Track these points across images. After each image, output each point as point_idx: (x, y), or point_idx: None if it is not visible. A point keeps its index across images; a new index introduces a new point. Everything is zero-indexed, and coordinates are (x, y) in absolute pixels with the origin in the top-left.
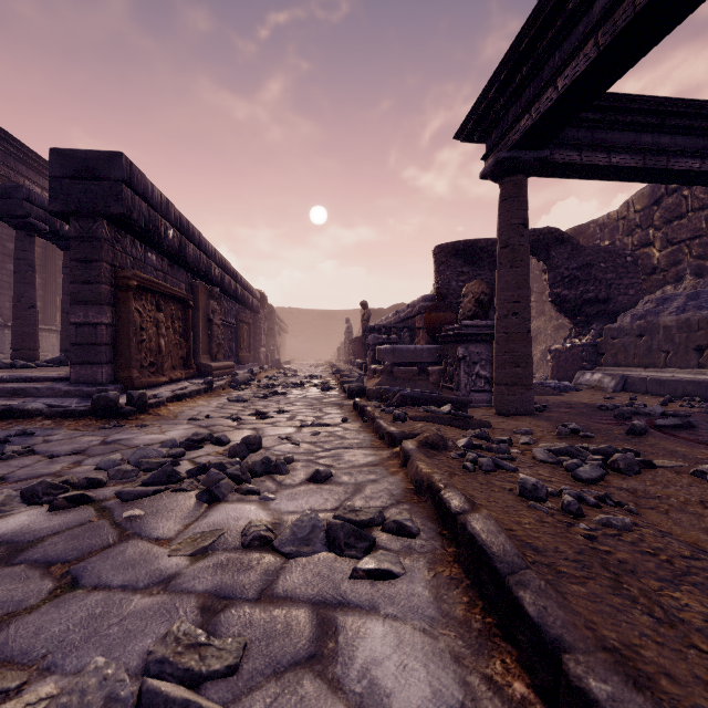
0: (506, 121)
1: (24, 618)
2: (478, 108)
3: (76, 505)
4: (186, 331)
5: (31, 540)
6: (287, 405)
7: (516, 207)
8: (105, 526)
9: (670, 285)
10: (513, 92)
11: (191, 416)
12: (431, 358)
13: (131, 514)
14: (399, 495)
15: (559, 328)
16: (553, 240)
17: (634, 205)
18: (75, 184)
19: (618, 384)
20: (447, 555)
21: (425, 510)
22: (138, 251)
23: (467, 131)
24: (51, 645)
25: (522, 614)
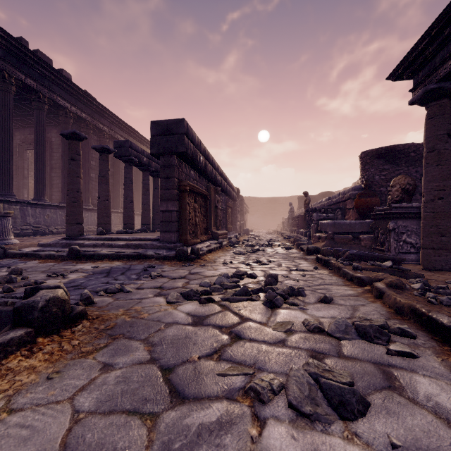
0: (433, 62)
1: (230, 348)
2: (409, 57)
3: (209, 302)
4: (206, 213)
5: (203, 316)
6: (270, 257)
7: (441, 122)
8: (230, 313)
9: None
10: (441, 42)
11: (222, 261)
12: (362, 229)
13: (240, 309)
14: (386, 314)
15: None
16: None
17: None
18: (162, 138)
19: None
20: (445, 351)
21: (412, 324)
22: (187, 170)
23: (398, 73)
24: (252, 360)
25: None
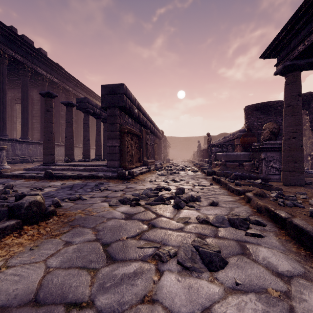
0: (289, 47)
1: (147, 232)
2: (273, 43)
3: (137, 205)
4: (139, 147)
5: (132, 214)
6: (182, 177)
7: (294, 87)
8: (150, 212)
9: None
10: (294, 33)
11: (149, 180)
12: (245, 159)
13: (156, 209)
14: (251, 212)
15: None
16: (312, 98)
17: None
18: (109, 96)
19: None
20: (281, 233)
21: (265, 218)
22: (126, 118)
23: (267, 54)
24: (160, 239)
25: None
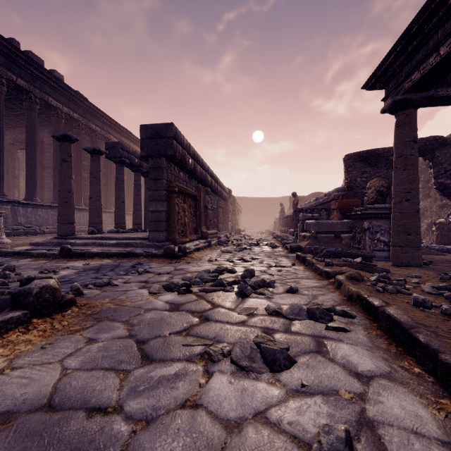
0: (400, 75)
1: (198, 327)
2: (379, 69)
3: (187, 293)
4: (195, 213)
5: (180, 303)
6: (255, 255)
7: (407, 130)
8: (204, 301)
9: None
10: (406, 57)
11: (208, 259)
12: (343, 229)
13: (213, 298)
14: (339, 301)
15: (442, 206)
16: (437, 144)
17: None
18: (151, 141)
19: None
20: (373, 327)
21: (356, 308)
22: (176, 172)
23: (371, 83)
24: (214, 335)
25: (418, 343)
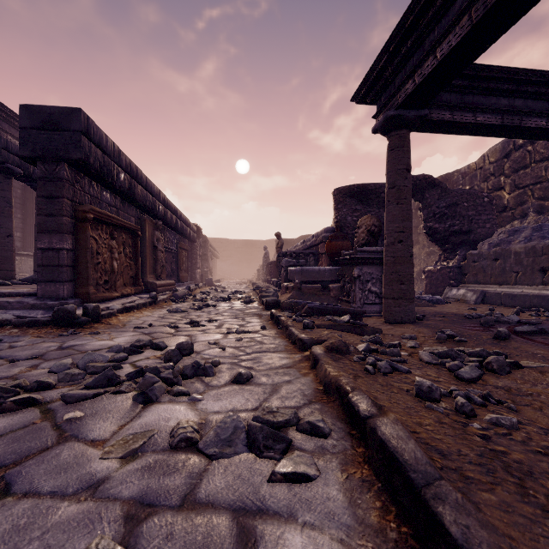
0: (393, 85)
1: None
2: (371, 76)
3: (24, 407)
4: (135, 255)
5: None
6: (216, 315)
7: (401, 155)
8: (46, 428)
9: (517, 221)
10: (400, 62)
11: (137, 325)
12: (332, 278)
13: (71, 417)
14: (311, 395)
15: (430, 254)
16: (427, 185)
17: (489, 158)
18: (41, 134)
19: (479, 298)
20: (357, 456)
21: (334, 410)
22: (95, 190)
23: (361, 94)
24: None
25: (443, 532)
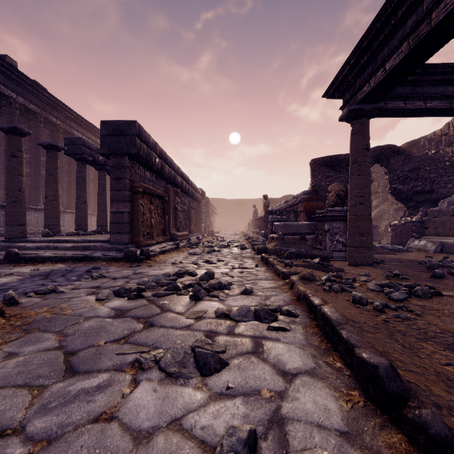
0: (354, 86)
1: (139, 334)
2: (337, 80)
3: (138, 298)
4: (164, 214)
5: (127, 309)
6: (222, 257)
7: (361, 138)
8: (154, 306)
9: None
10: (359, 70)
11: (172, 262)
12: (308, 230)
13: (163, 302)
14: (289, 301)
15: (398, 209)
16: (392, 153)
17: (453, 125)
18: (113, 138)
19: (438, 248)
20: (312, 325)
21: (302, 307)
22: (141, 172)
23: (330, 92)
24: (153, 341)
25: (341, 339)
